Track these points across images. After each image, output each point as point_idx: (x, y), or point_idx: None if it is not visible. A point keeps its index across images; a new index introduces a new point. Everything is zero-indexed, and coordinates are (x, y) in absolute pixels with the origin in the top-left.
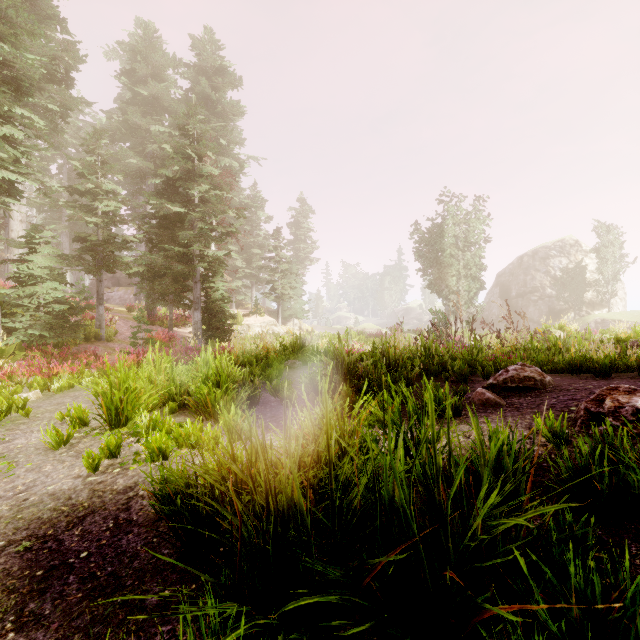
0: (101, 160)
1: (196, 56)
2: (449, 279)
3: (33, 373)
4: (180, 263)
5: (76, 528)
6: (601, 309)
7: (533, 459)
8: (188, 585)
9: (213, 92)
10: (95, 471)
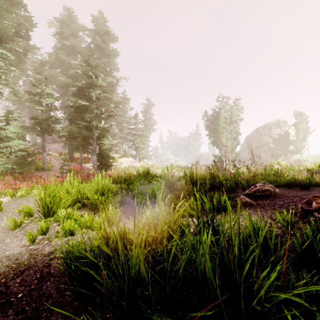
0: (44, 77)
1: (94, 25)
2: (222, 139)
3: (7, 187)
4: (86, 130)
5: (18, 278)
6: (297, 154)
7: (275, 236)
8: (79, 316)
9: (103, 44)
10: (33, 242)
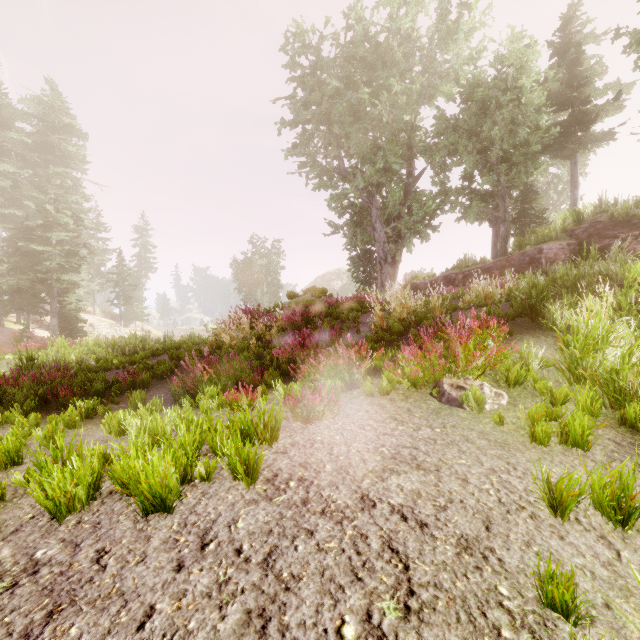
0: None
1: (43, 110)
2: (256, 295)
3: None
4: (42, 285)
5: None
6: None
7: None
8: None
9: (60, 141)
10: None
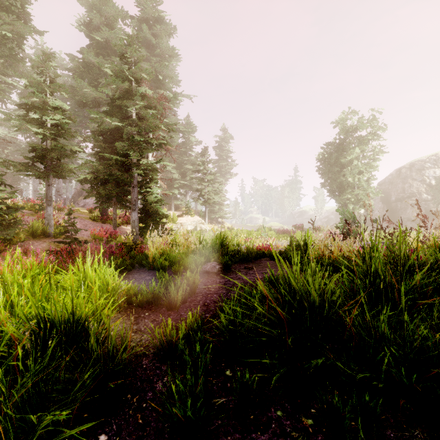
0: (50, 81)
1: (140, 11)
2: (344, 186)
3: None
4: (119, 170)
5: None
6: None
7: None
8: None
9: (153, 39)
10: None
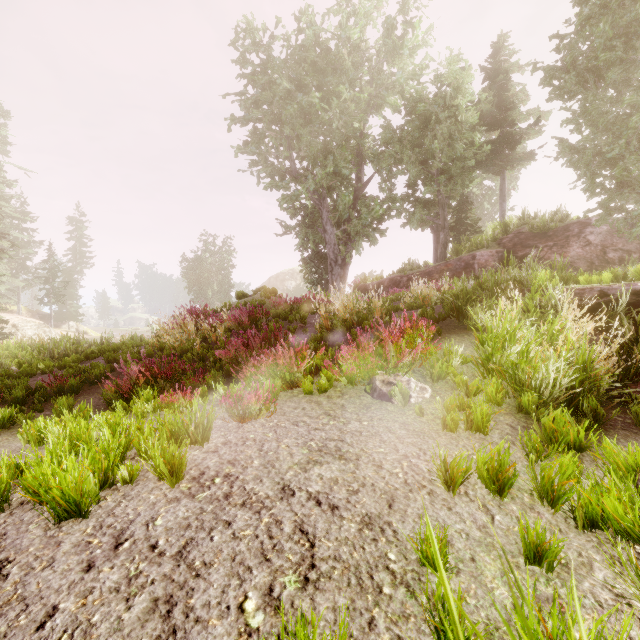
0: None
1: None
2: (207, 294)
3: None
4: None
5: None
6: None
7: None
8: None
9: None
10: None
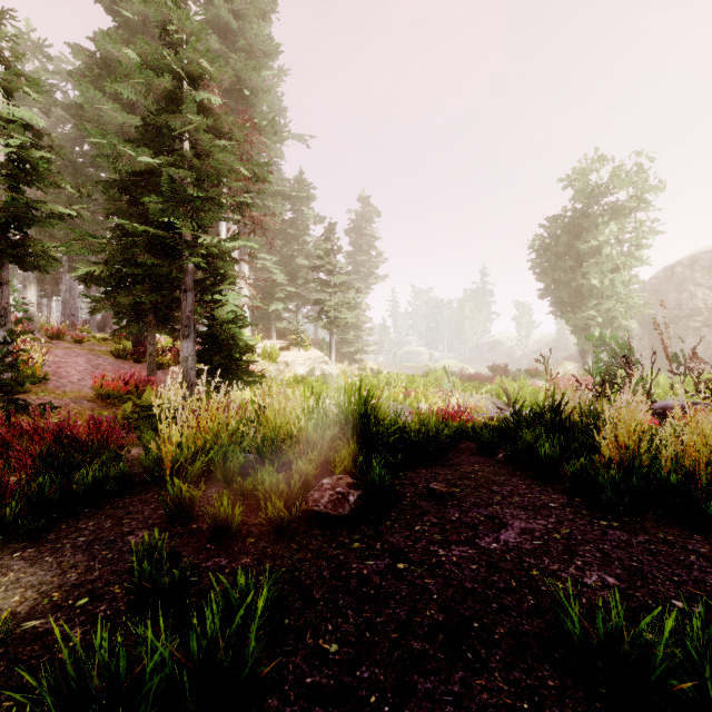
0: (6, 68)
1: None
2: (583, 294)
3: None
4: (153, 256)
5: None
6: None
7: None
8: None
9: (234, 21)
10: None
